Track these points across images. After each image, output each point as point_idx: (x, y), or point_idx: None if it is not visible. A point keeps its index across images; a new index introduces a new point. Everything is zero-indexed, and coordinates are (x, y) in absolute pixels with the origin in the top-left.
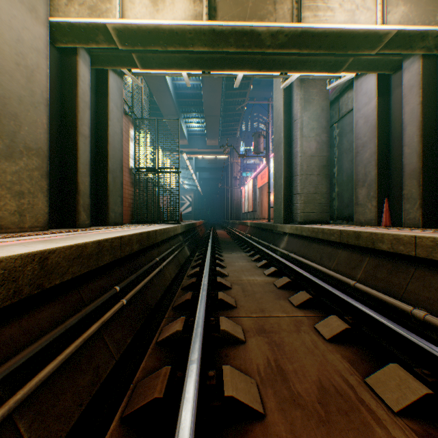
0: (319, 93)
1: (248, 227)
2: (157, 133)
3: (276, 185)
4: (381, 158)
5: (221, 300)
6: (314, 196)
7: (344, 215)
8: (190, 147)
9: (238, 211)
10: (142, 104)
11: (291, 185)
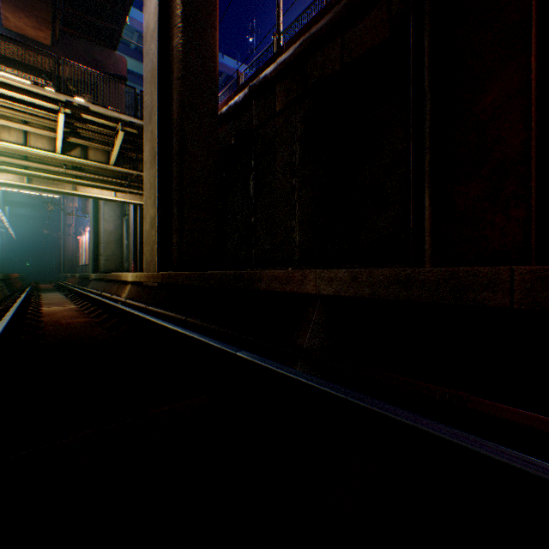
0: None
1: (78, 279)
2: None
3: (91, 247)
4: (137, 241)
5: (35, 297)
6: (113, 256)
7: None
8: None
9: (76, 264)
10: None
11: (99, 249)
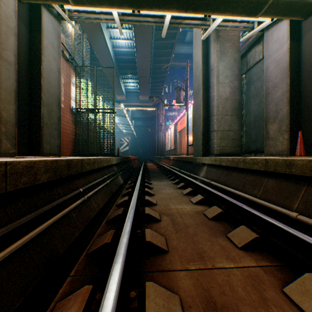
0: (232, 46)
1: (171, 160)
2: (96, 78)
3: (196, 124)
4: (293, 96)
5: (149, 243)
6: (228, 132)
7: (252, 149)
8: (127, 101)
9: (163, 149)
10: (83, 55)
11: (208, 124)
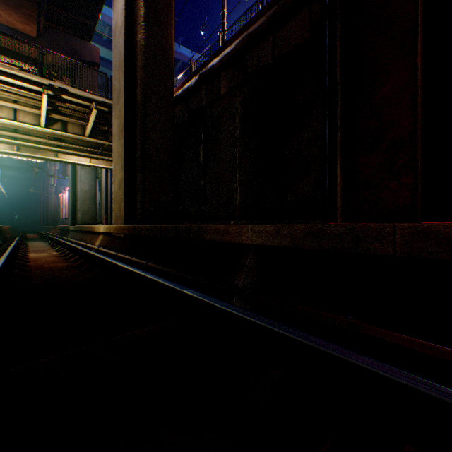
0: None
1: (59, 230)
2: None
3: (70, 204)
4: (108, 199)
5: (23, 245)
6: (88, 211)
7: None
8: None
9: (57, 217)
10: None
11: (77, 205)
